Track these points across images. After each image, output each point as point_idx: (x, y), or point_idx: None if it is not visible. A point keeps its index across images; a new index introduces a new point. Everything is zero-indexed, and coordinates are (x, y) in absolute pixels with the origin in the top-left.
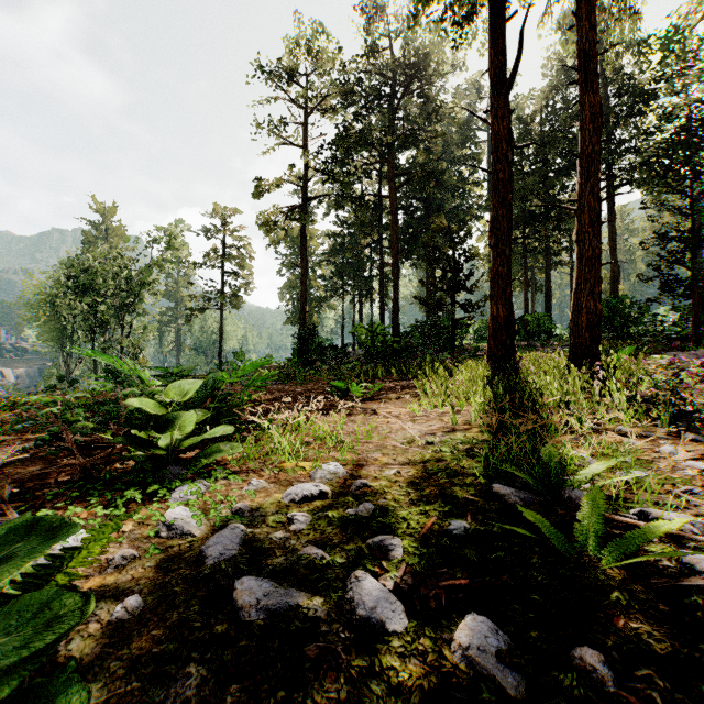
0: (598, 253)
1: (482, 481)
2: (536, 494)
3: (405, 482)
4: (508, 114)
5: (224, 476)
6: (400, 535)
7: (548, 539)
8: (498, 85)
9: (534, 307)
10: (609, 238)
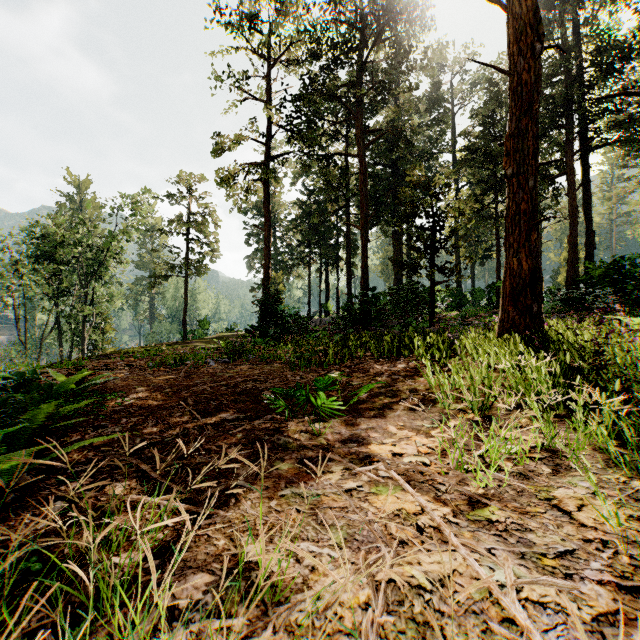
0: None
1: None
2: None
3: None
4: None
5: None
6: None
7: None
8: None
9: None
10: (584, 202)
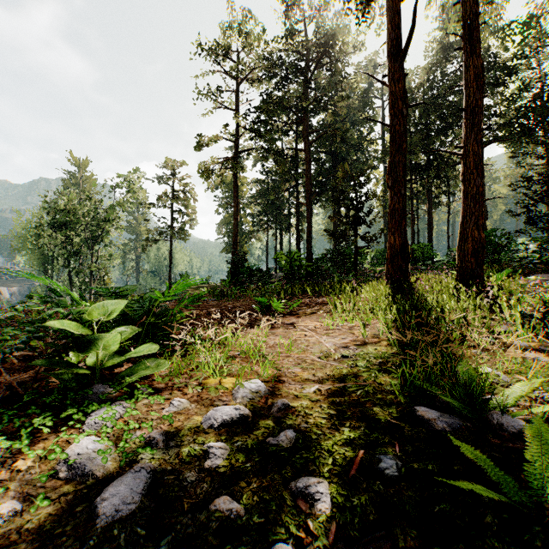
0: (482, 190)
1: (402, 400)
2: (460, 417)
3: (326, 402)
4: (403, 78)
5: (148, 395)
6: (326, 475)
7: (494, 483)
8: (395, 53)
9: (418, 239)
10: None
